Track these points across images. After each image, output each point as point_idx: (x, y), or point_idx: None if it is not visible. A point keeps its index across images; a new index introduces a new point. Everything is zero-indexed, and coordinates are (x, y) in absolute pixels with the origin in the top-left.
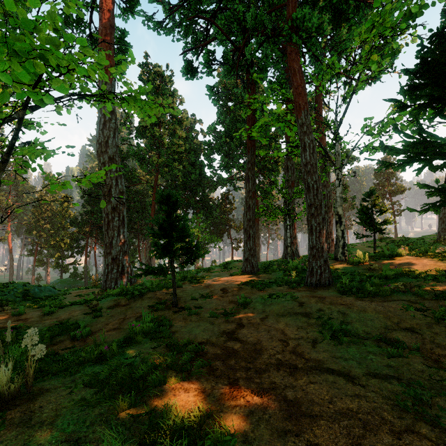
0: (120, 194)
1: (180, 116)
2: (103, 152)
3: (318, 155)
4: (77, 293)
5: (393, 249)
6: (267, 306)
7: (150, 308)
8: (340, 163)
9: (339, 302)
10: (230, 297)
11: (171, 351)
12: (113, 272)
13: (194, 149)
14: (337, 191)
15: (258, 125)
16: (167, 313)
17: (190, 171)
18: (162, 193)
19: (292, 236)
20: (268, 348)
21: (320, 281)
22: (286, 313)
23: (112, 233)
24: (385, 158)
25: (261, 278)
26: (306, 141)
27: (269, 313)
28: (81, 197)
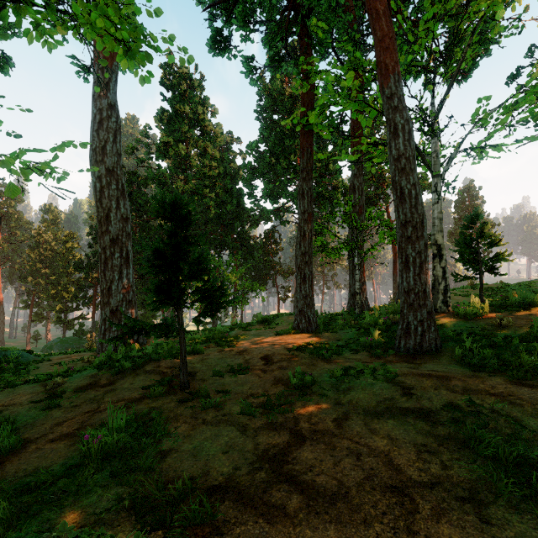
0: (123, 220)
1: (213, 130)
2: (98, 162)
3: (386, 181)
4: (60, 360)
5: (524, 294)
6: (343, 392)
7: (144, 391)
8: (439, 168)
9: (482, 389)
10: (276, 371)
11: (131, 533)
12: (112, 329)
13: (231, 173)
14: (435, 210)
15: (318, 107)
16: (167, 404)
17: (225, 200)
18: (162, 198)
19: (360, 280)
20: (369, 515)
21: (422, 346)
22: (383, 409)
23: (111, 274)
24: (468, 187)
25: (323, 339)
26: (397, 122)
27: (348, 408)
28: (88, 234)
